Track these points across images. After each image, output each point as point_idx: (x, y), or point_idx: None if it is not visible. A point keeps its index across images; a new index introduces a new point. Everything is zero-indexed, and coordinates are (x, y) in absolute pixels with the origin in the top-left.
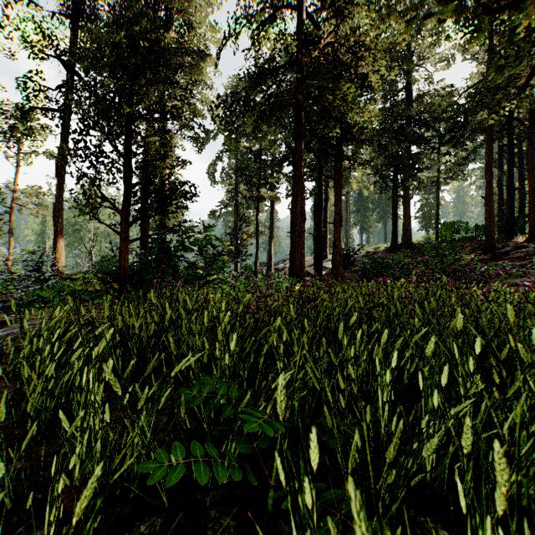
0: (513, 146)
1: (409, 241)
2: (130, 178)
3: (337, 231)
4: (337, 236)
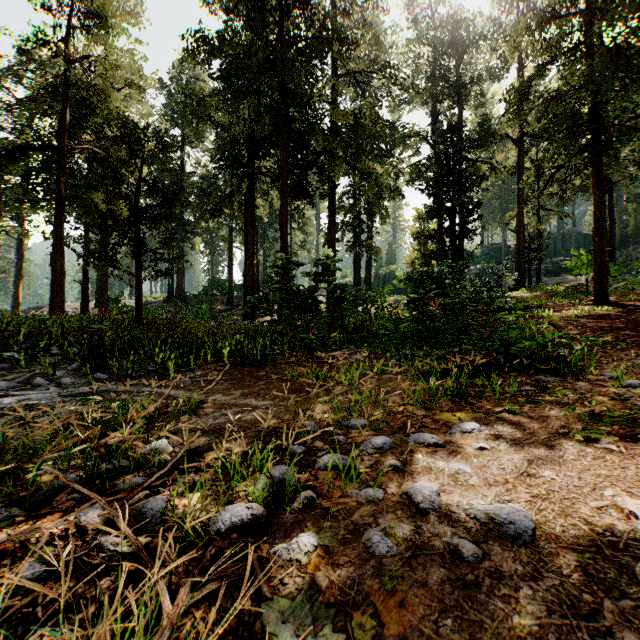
0: None
1: (181, 293)
2: None
3: (103, 281)
4: (103, 286)
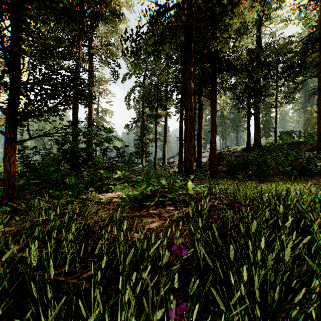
0: None
1: (259, 144)
2: (17, 74)
3: (213, 136)
4: (213, 140)
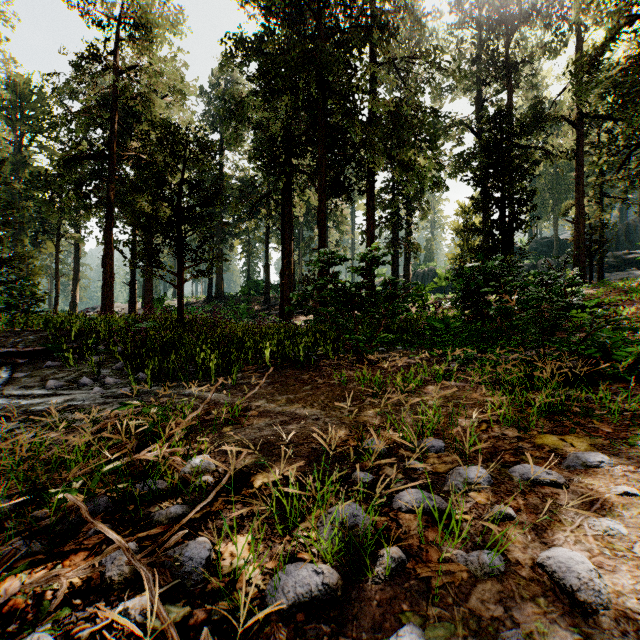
0: None
1: (220, 293)
2: None
3: (149, 283)
4: (149, 287)
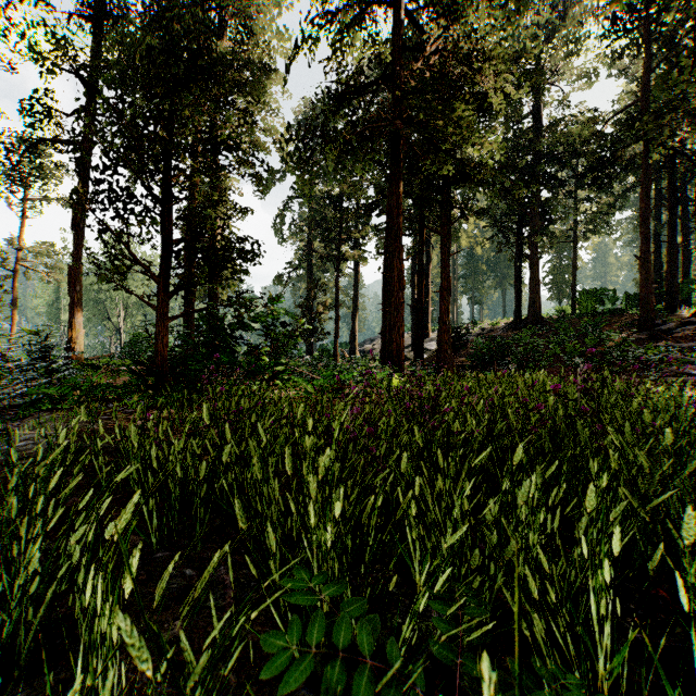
0: (676, 190)
1: (537, 314)
2: (171, 232)
3: (444, 302)
4: (444, 308)
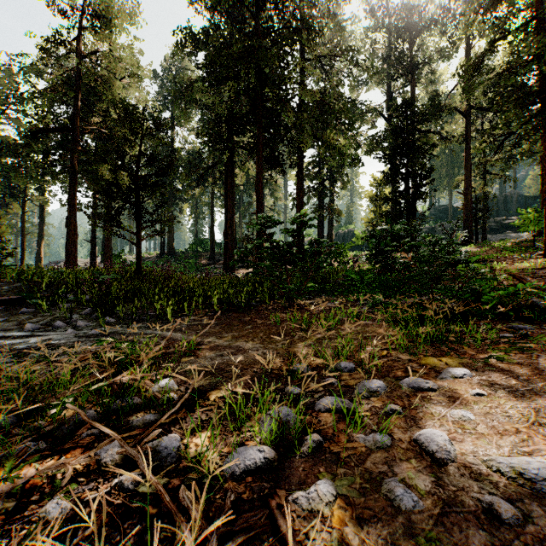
0: None
1: (171, 250)
2: None
3: (108, 240)
4: (108, 244)
